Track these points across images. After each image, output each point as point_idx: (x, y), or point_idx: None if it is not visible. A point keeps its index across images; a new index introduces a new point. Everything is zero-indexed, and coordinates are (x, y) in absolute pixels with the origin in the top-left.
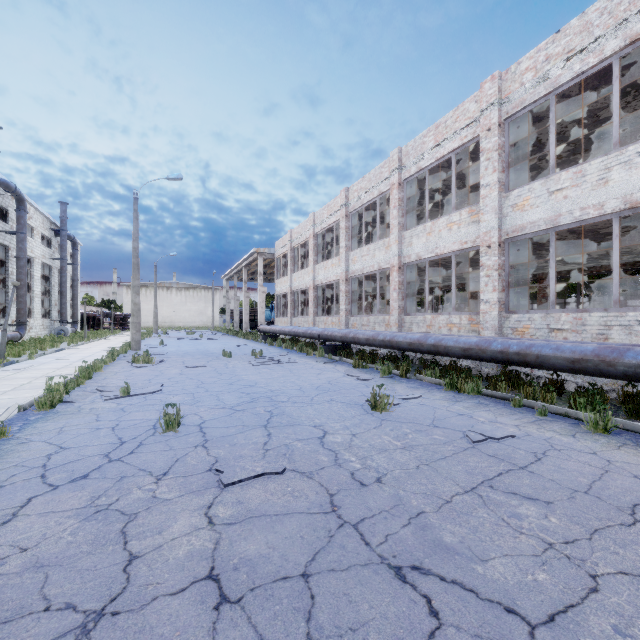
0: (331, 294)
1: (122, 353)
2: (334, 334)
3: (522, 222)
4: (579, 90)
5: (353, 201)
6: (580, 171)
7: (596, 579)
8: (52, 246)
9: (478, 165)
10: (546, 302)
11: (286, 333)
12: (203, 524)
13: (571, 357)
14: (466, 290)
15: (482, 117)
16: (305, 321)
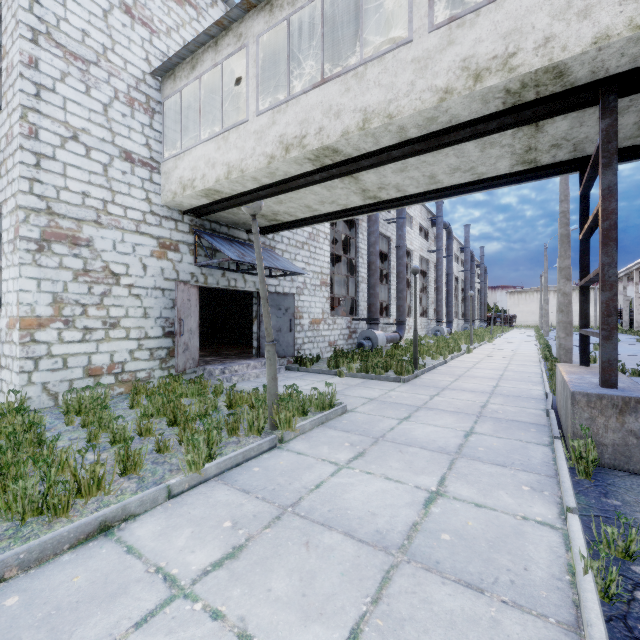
0: None
1: None
2: None
3: None
4: None
5: None
6: None
7: None
8: (475, 274)
9: None
10: None
11: None
12: None
13: None
14: None
15: None
16: None
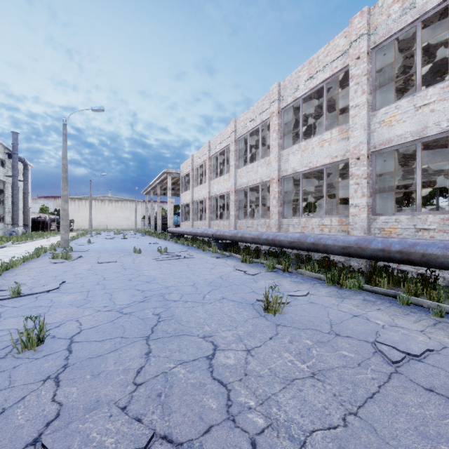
0: (223, 204)
1: (51, 250)
2: (225, 234)
3: (389, 136)
4: (438, 21)
5: (240, 129)
6: (447, 86)
7: None
8: (6, 166)
9: (341, 97)
10: (387, 209)
11: (188, 233)
12: None
13: None
14: (320, 202)
15: (352, 48)
16: (203, 224)
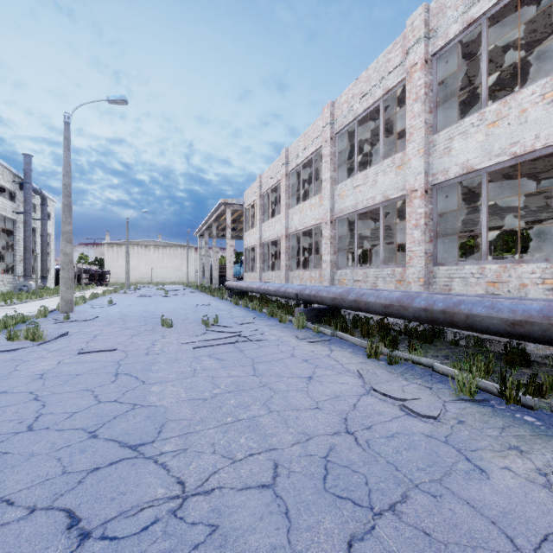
0: (303, 248)
1: (38, 317)
2: (321, 294)
3: None
4: None
5: (341, 117)
6: None
7: None
8: (16, 200)
9: None
10: None
11: (254, 290)
12: None
13: None
14: None
15: None
16: (276, 276)
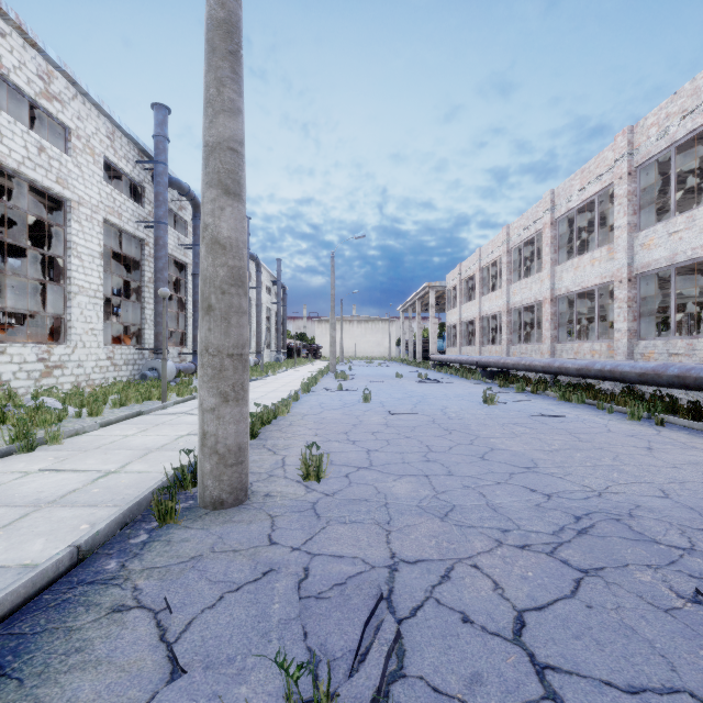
0: None
1: (325, 373)
2: (489, 361)
3: (648, 260)
4: None
5: (513, 237)
6: (691, 216)
7: (518, 437)
8: (271, 293)
9: None
10: None
11: (452, 361)
12: (383, 419)
13: (639, 372)
14: None
15: (615, 167)
16: (472, 350)
